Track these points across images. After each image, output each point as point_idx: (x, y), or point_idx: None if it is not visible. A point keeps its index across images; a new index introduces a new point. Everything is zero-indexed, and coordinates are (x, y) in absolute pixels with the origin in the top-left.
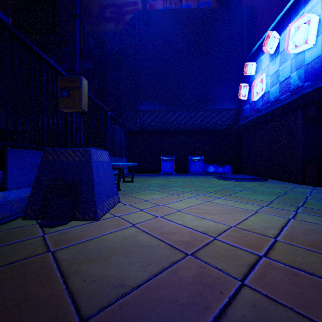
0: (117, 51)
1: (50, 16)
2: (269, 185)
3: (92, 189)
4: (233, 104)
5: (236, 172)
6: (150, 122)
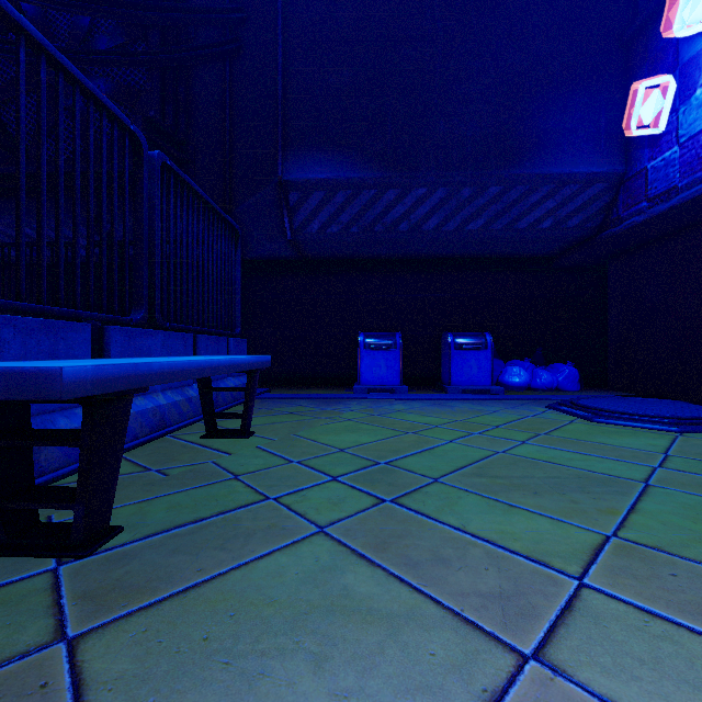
0: (221, 4)
1: None
2: None
3: None
4: (603, 159)
5: (586, 385)
6: (325, 225)
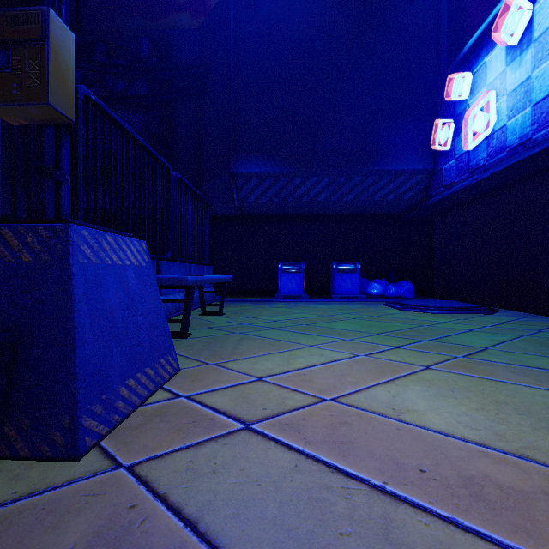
0: (195, 63)
1: (70, 3)
2: (513, 323)
3: (68, 352)
4: (421, 161)
5: (422, 295)
6: (258, 198)
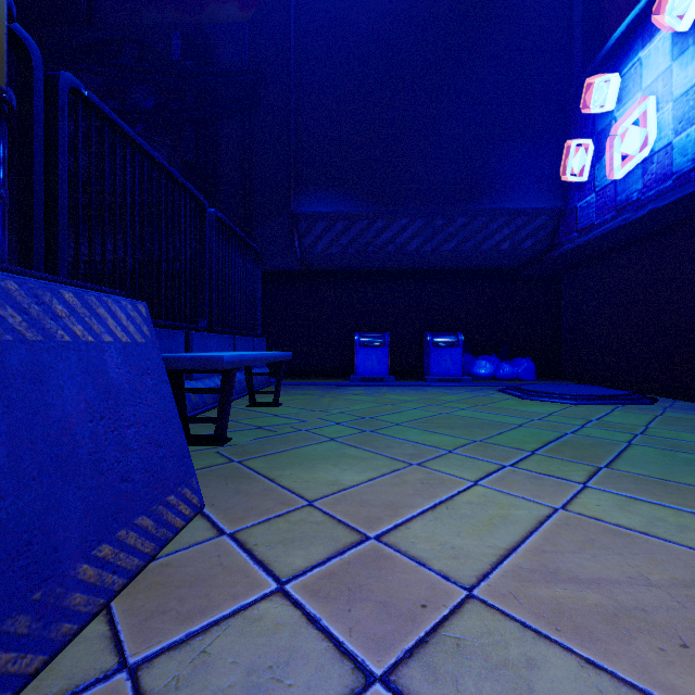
0: (243, 67)
1: None
2: (688, 419)
3: None
4: (546, 197)
5: (545, 376)
6: (328, 247)
